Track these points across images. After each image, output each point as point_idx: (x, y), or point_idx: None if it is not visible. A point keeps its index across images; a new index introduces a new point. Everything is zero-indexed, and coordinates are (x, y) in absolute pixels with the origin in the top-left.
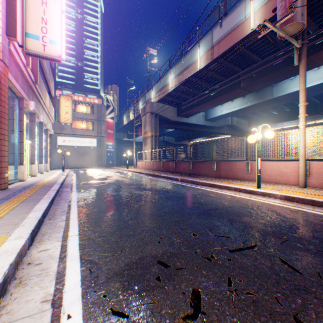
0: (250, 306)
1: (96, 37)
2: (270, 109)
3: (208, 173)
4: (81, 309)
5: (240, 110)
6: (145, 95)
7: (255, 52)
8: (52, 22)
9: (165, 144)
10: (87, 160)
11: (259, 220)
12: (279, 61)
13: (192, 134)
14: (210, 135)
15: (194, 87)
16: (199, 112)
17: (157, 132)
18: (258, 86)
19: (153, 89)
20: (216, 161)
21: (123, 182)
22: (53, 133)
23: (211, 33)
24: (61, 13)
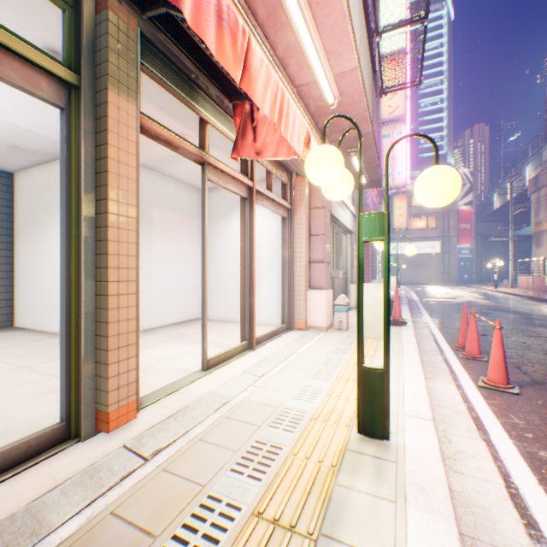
0: (506, 339)
1: (437, 69)
2: None
3: None
4: (436, 328)
5: None
6: (538, 152)
7: None
8: (398, 156)
9: None
10: (424, 273)
11: None
12: None
13: None
14: None
15: None
16: None
17: None
18: None
19: None
20: None
21: (475, 303)
22: None
23: None
24: (406, 144)
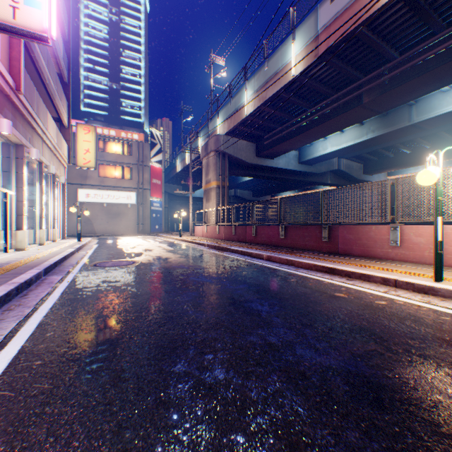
0: None
1: (138, 47)
2: (400, 145)
3: (313, 245)
4: None
5: (355, 146)
6: (208, 126)
7: (391, 42)
8: None
9: (237, 200)
10: (122, 223)
11: None
12: (435, 53)
13: (276, 186)
14: (303, 187)
15: (284, 109)
16: (290, 150)
17: (226, 181)
18: (391, 102)
19: (219, 115)
20: (329, 225)
21: (166, 261)
22: (64, 181)
23: (315, 13)
24: None
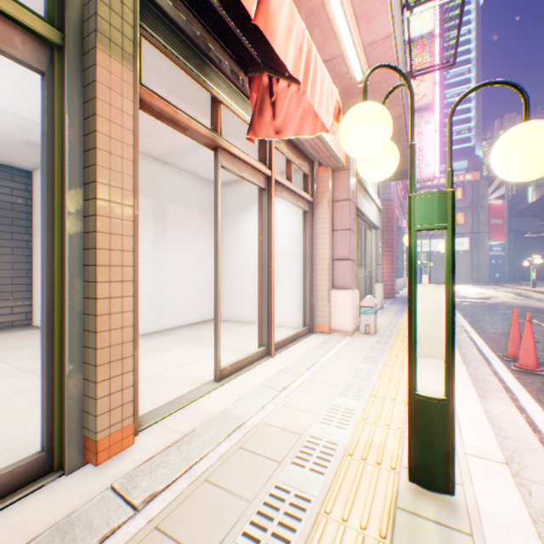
0: None
1: (464, 58)
2: None
3: None
4: (475, 333)
5: None
6: None
7: None
8: (426, 147)
9: None
10: None
11: None
12: None
13: None
14: None
15: None
16: None
17: None
18: None
19: None
20: None
21: (513, 304)
22: None
23: None
24: (434, 133)
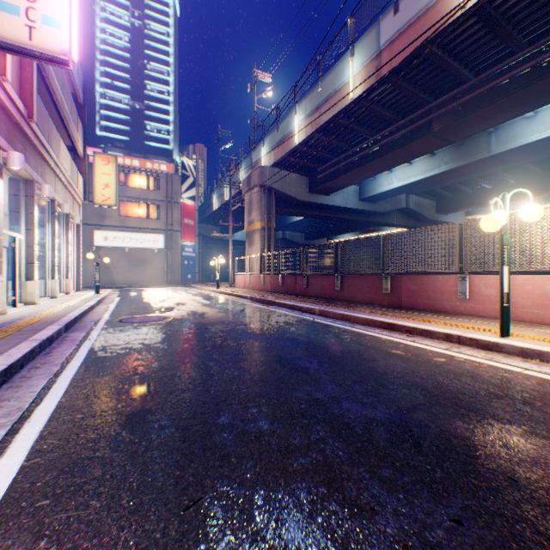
0: None
1: (165, 58)
2: (479, 179)
3: (373, 298)
4: None
5: (425, 181)
6: (251, 155)
7: (464, 61)
8: None
9: (286, 244)
10: (147, 272)
11: None
12: (514, 76)
13: (333, 227)
14: (366, 228)
15: (341, 137)
16: (348, 185)
17: (272, 222)
18: (465, 130)
19: (264, 143)
20: (391, 275)
21: (203, 317)
22: (79, 222)
23: (377, 26)
24: None
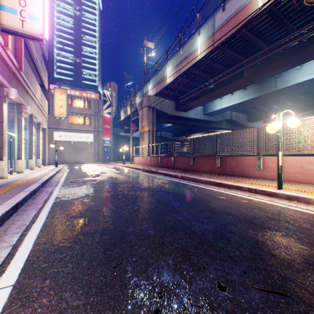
0: None
1: (94, 33)
2: (271, 103)
3: (210, 169)
4: None
5: (240, 104)
6: (142, 89)
7: (261, 38)
8: None
9: (162, 139)
10: (84, 155)
11: (313, 246)
12: (289, 46)
13: (189, 129)
14: (207, 130)
15: (193, 79)
16: (197, 106)
17: (155, 126)
18: (262, 76)
19: (150, 82)
20: (220, 156)
21: (116, 179)
22: (46, 127)
23: (213, 18)
24: None
